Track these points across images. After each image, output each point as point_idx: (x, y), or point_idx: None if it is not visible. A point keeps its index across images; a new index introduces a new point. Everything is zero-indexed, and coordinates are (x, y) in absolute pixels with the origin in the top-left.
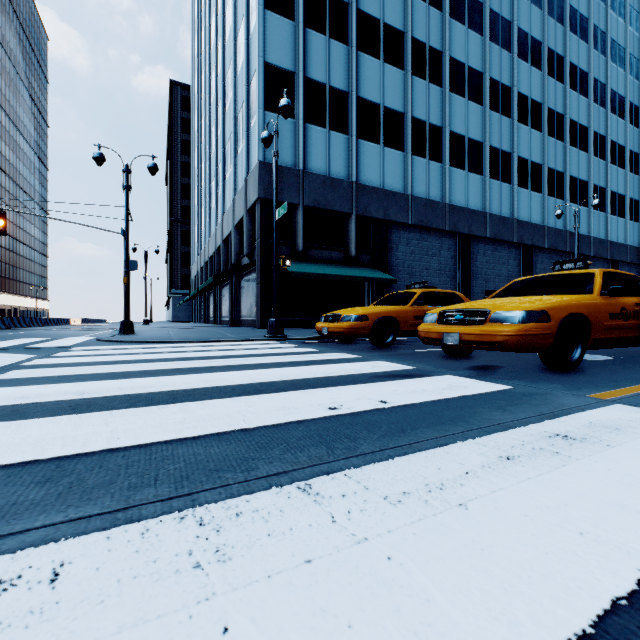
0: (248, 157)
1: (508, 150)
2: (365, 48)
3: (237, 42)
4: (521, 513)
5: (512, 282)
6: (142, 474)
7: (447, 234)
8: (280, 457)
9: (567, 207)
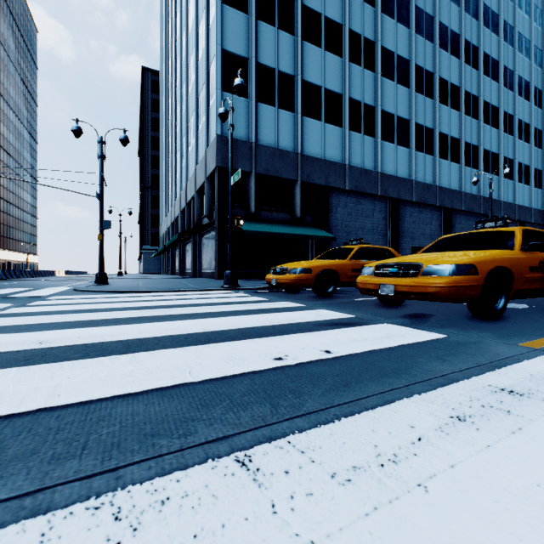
0: (208, 131)
1: (431, 127)
2: (309, 38)
3: (198, 32)
4: (490, 498)
5: (439, 239)
6: (70, 441)
7: (379, 198)
8: (221, 417)
9: (481, 176)
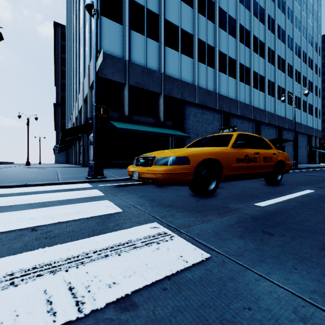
0: (90, 51)
1: (248, 66)
2: None
3: None
4: None
5: None
6: None
7: (217, 111)
8: None
9: (276, 101)
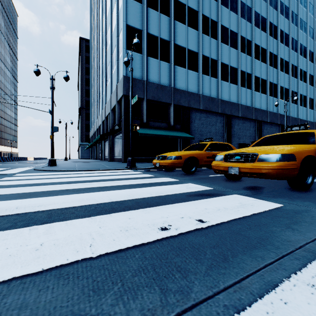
0: (118, 74)
1: (250, 72)
2: (178, 19)
3: (112, 15)
4: None
5: (263, 137)
6: None
7: (219, 114)
8: (110, 312)
9: (279, 101)
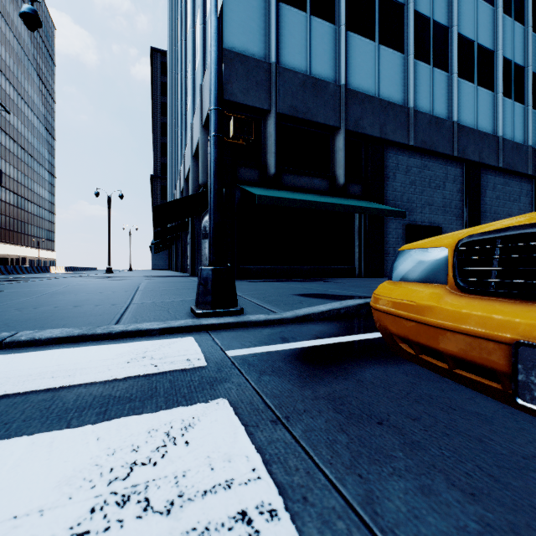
0: (204, 57)
1: (521, 63)
2: None
3: None
4: None
5: None
6: None
7: (452, 162)
8: None
9: None
